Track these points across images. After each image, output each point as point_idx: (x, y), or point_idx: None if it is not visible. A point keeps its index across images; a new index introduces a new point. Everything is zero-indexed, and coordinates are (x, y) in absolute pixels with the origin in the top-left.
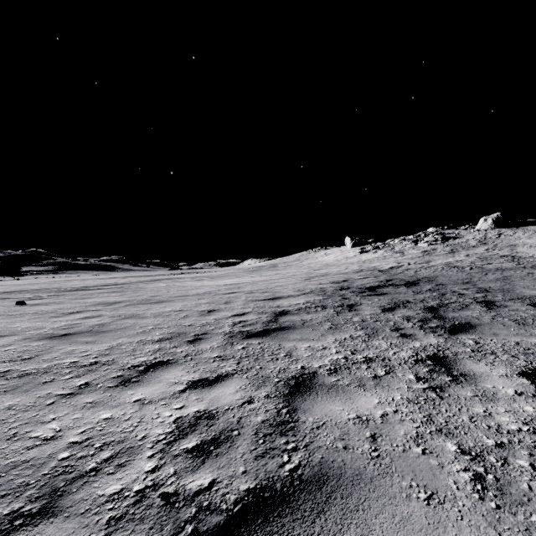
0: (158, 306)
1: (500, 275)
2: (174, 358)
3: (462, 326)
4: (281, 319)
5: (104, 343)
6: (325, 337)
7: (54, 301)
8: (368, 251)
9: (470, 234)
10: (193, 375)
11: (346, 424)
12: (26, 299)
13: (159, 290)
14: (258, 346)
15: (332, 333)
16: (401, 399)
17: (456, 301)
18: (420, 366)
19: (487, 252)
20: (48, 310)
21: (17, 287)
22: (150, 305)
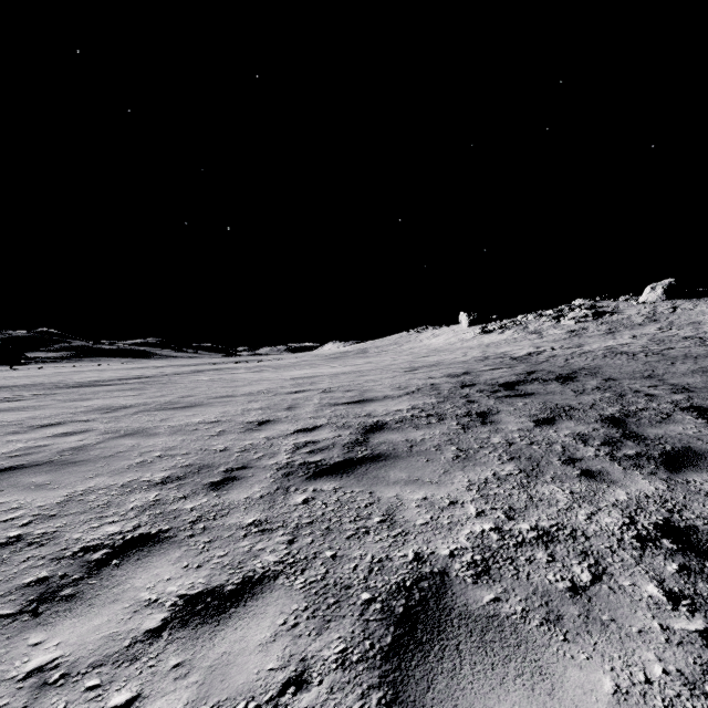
0: (185, 413)
1: (694, 364)
2: (172, 528)
3: (682, 454)
4: (374, 439)
5: (62, 489)
6: (450, 477)
7: (35, 404)
8: (491, 331)
9: (632, 307)
10: (194, 578)
11: None
12: None
13: (196, 386)
14: (332, 496)
15: (462, 468)
16: (666, 675)
17: (648, 406)
18: (656, 555)
19: (662, 332)
20: (12, 420)
21: (2, 381)
22: (173, 411)
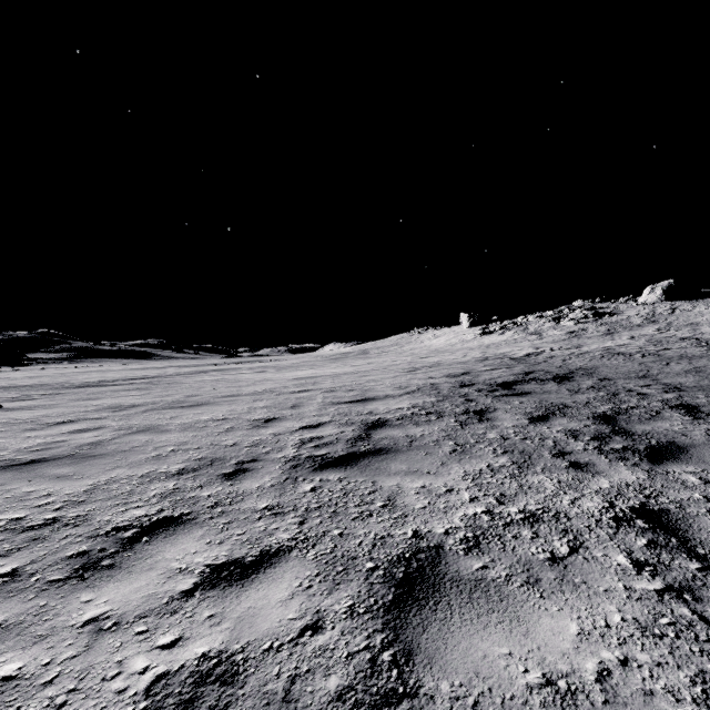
0: (193, 411)
1: (689, 365)
2: (193, 511)
3: (665, 448)
4: (376, 435)
5: (86, 479)
6: (447, 469)
7: (46, 403)
8: (491, 332)
9: (631, 308)
10: (218, 551)
11: (526, 705)
12: (7, 400)
13: (201, 386)
14: (338, 485)
15: (459, 461)
16: (623, 621)
17: (639, 404)
18: (629, 532)
19: (660, 333)
20: (26, 418)
21: (7, 382)
22: (181, 410)
